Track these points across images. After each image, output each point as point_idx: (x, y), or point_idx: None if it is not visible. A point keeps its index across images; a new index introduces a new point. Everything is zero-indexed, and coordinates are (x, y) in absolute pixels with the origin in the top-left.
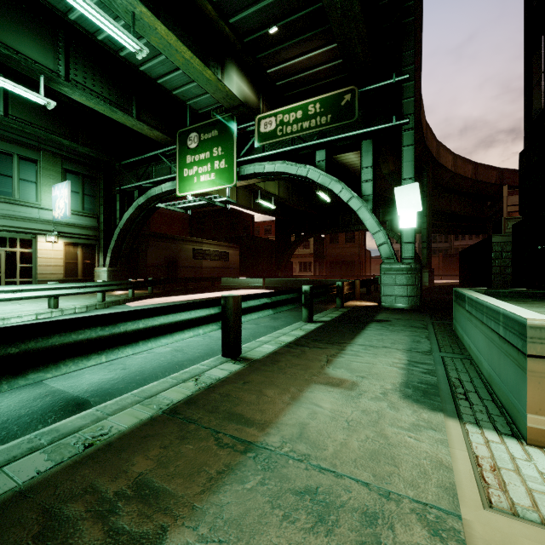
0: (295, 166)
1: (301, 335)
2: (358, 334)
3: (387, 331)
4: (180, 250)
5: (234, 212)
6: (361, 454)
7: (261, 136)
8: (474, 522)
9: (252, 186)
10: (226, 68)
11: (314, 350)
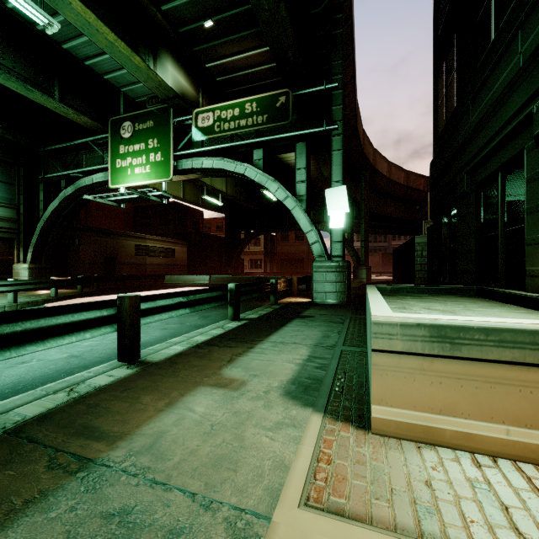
0: (233, 163)
1: (219, 333)
2: (277, 331)
3: (306, 327)
4: (120, 246)
5: (182, 207)
6: (207, 460)
7: (199, 131)
8: (281, 524)
9: (197, 182)
10: (159, 57)
11: (223, 349)
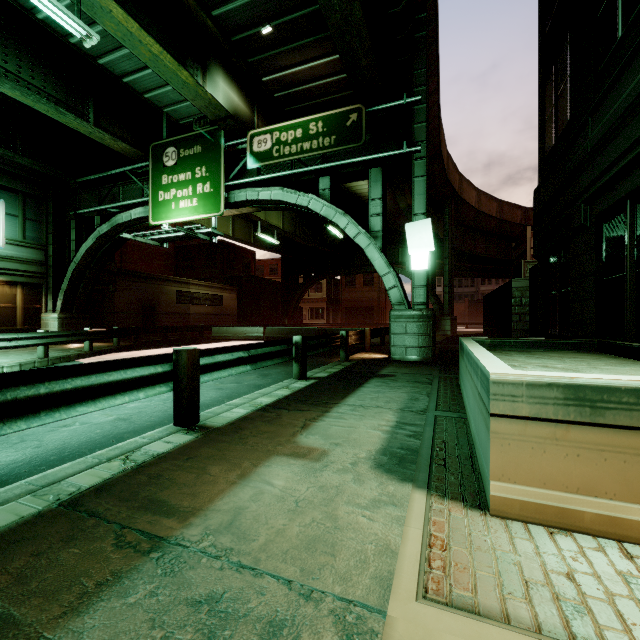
0: (294, 194)
1: (285, 395)
2: (353, 392)
3: (387, 388)
4: (160, 293)
5: (231, 247)
6: (297, 542)
7: (255, 156)
8: (399, 619)
9: (250, 217)
10: (209, 70)
11: (293, 413)
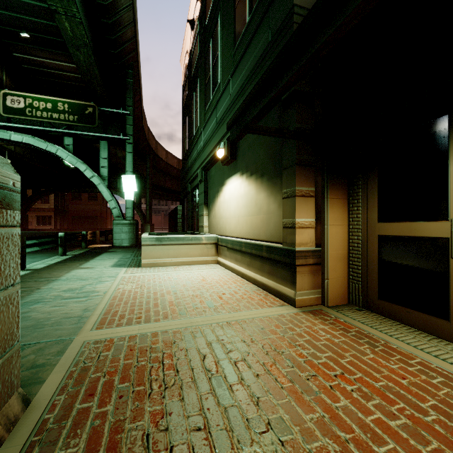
0: (44, 143)
1: (61, 260)
2: (97, 256)
3: (113, 254)
4: None
5: None
6: (95, 275)
7: (8, 109)
8: (120, 275)
9: None
10: None
11: (72, 263)
